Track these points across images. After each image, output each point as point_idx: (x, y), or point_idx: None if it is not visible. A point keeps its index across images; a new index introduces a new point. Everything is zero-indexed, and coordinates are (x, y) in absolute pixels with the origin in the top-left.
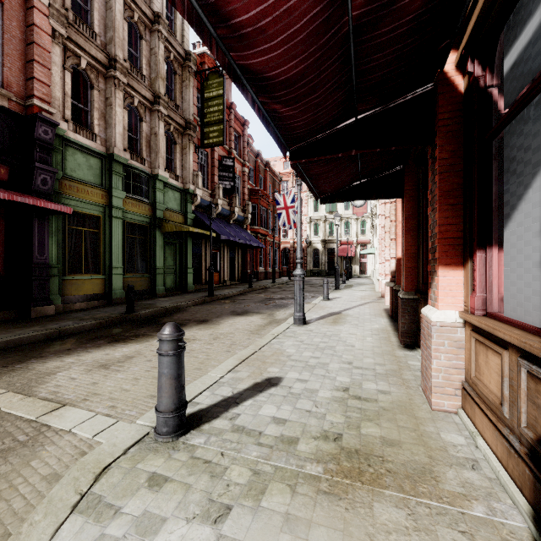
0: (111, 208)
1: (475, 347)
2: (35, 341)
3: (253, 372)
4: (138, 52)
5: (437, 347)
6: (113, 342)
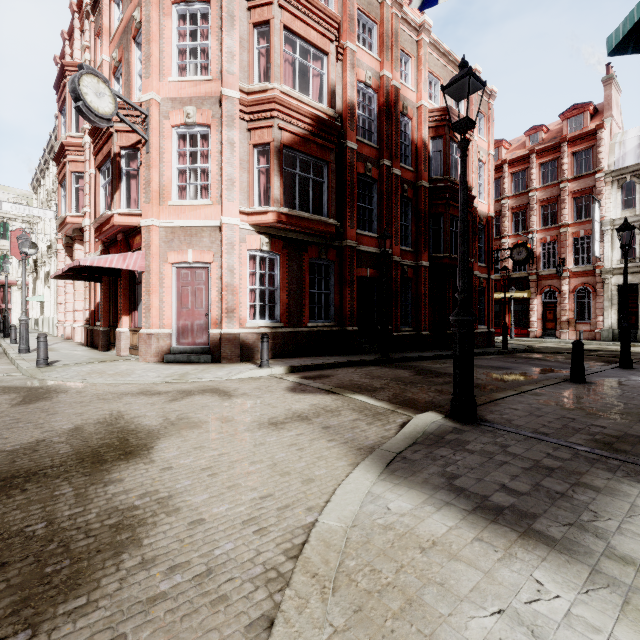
0: None
1: (132, 336)
2: None
3: None
4: None
5: (123, 338)
6: None
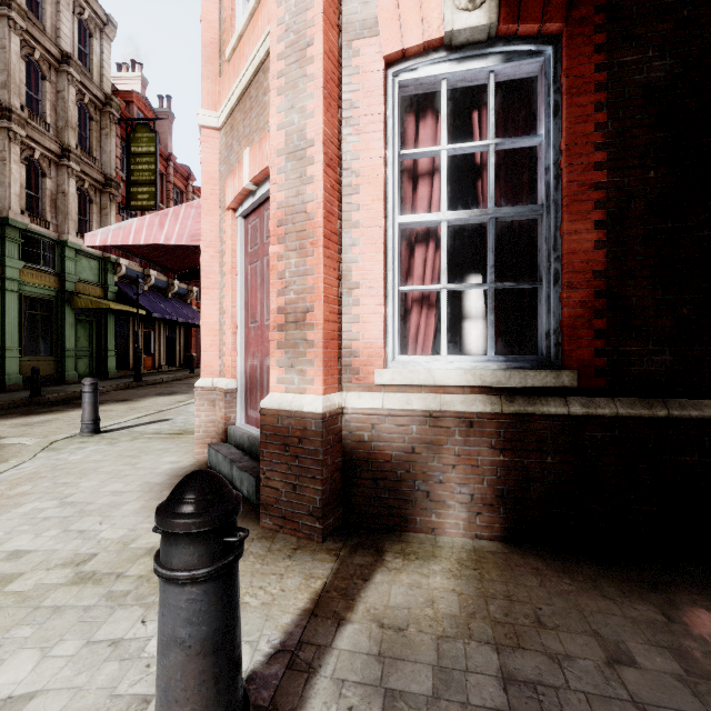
0: (3, 280)
1: None
2: None
3: (154, 418)
4: (39, 95)
5: None
6: (27, 415)
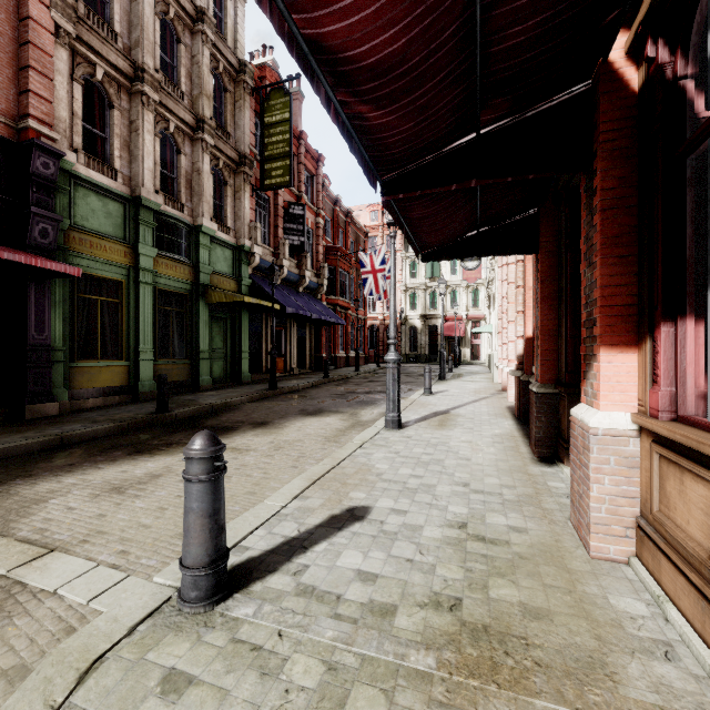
0: (137, 270)
1: (659, 467)
2: (27, 452)
3: (328, 498)
4: (174, 61)
5: (598, 466)
6: (135, 454)
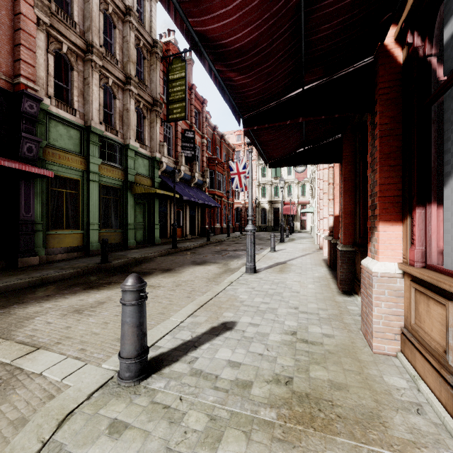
0: (88, 173)
1: (415, 296)
2: (20, 288)
3: (210, 316)
4: (112, 40)
5: (378, 296)
6: (88, 289)
